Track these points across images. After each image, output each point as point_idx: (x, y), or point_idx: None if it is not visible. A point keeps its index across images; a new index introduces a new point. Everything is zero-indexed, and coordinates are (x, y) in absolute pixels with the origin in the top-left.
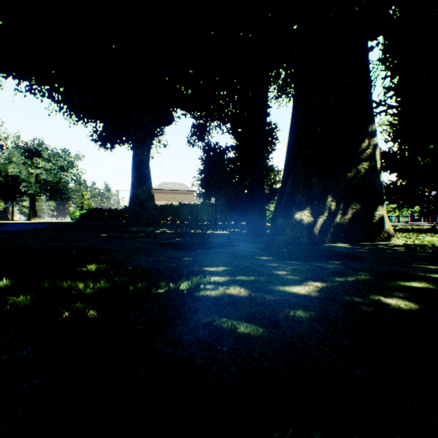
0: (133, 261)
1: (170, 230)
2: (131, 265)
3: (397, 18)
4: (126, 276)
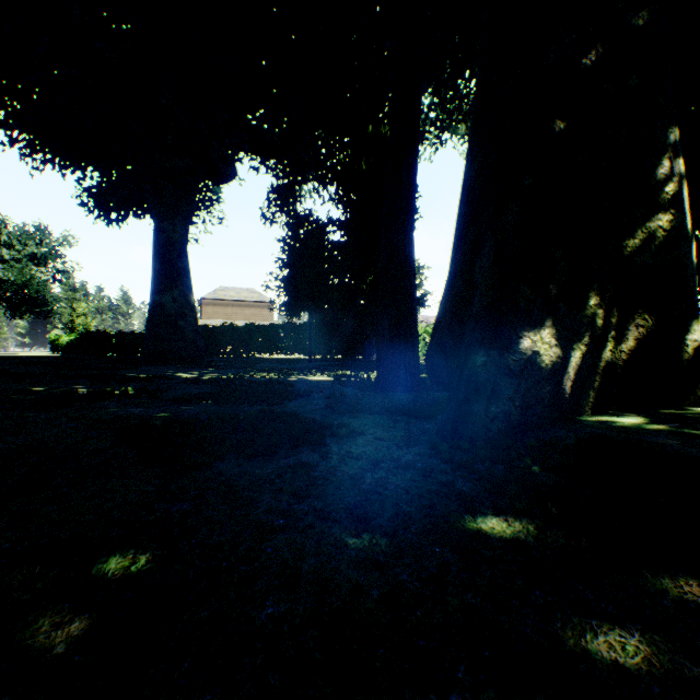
0: None
1: (213, 373)
2: None
3: None
4: None
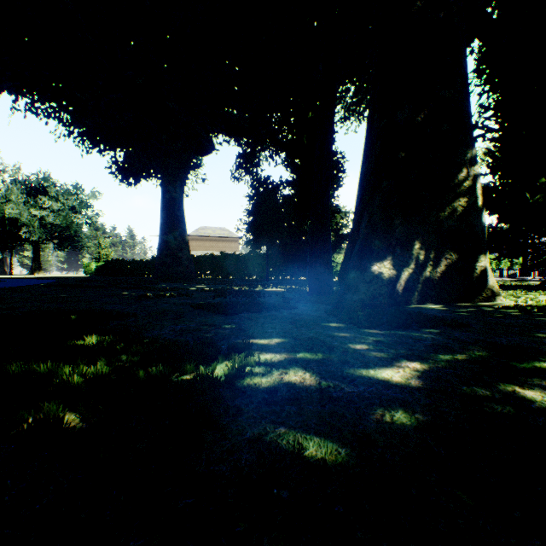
0: (154, 329)
1: (208, 287)
2: (149, 335)
3: (498, 17)
4: (138, 354)
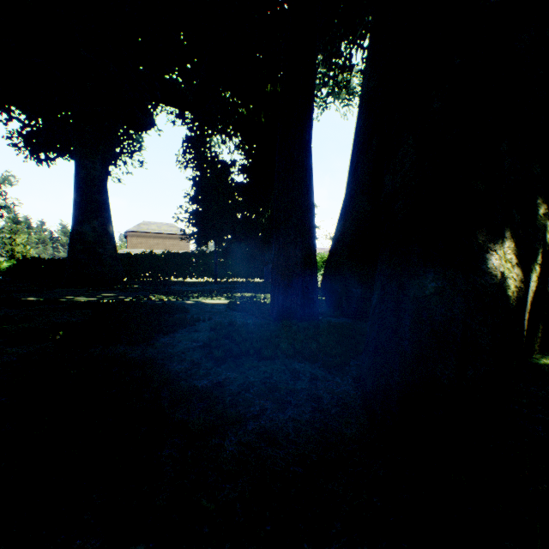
0: None
1: (115, 296)
2: None
3: None
4: None
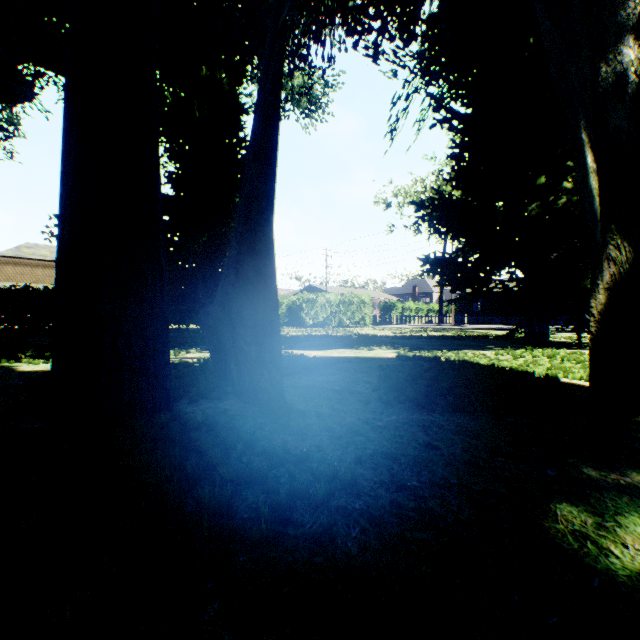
0: None
1: None
2: None
3: None
4: None
